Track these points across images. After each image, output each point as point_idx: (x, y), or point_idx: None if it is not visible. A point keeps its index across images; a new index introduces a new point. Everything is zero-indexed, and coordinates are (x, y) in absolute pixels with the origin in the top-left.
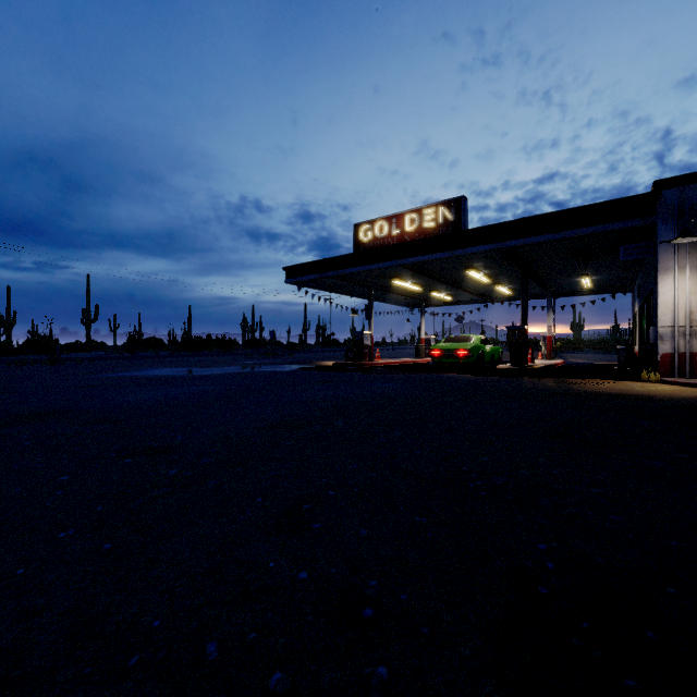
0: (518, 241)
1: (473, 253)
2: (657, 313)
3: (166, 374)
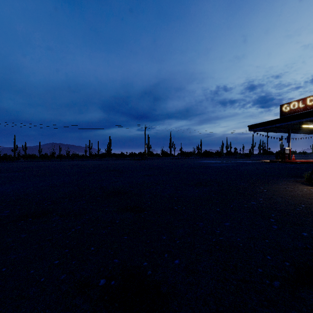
0: None
1: None
2: None
3: (211, 162)
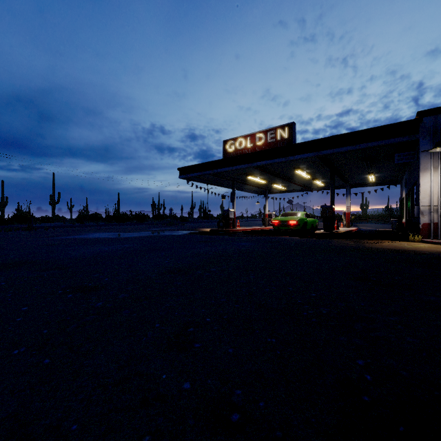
0: (329, 151)
1: (300, 158)
2: (419, 197)
3: (101, 236)
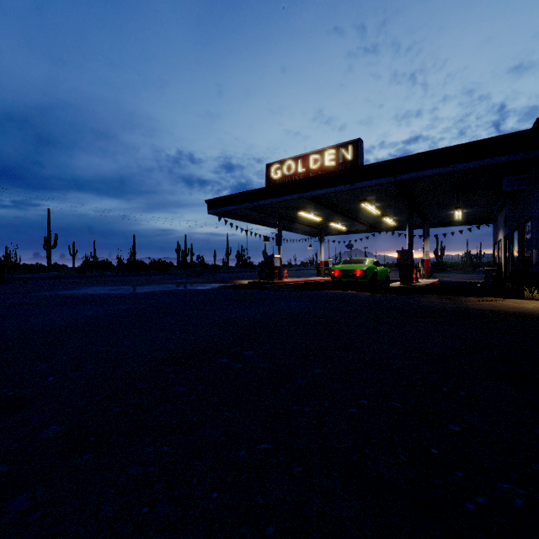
0: (411, 174)
1: (370, 185)
2: None
3: (97, 292)
